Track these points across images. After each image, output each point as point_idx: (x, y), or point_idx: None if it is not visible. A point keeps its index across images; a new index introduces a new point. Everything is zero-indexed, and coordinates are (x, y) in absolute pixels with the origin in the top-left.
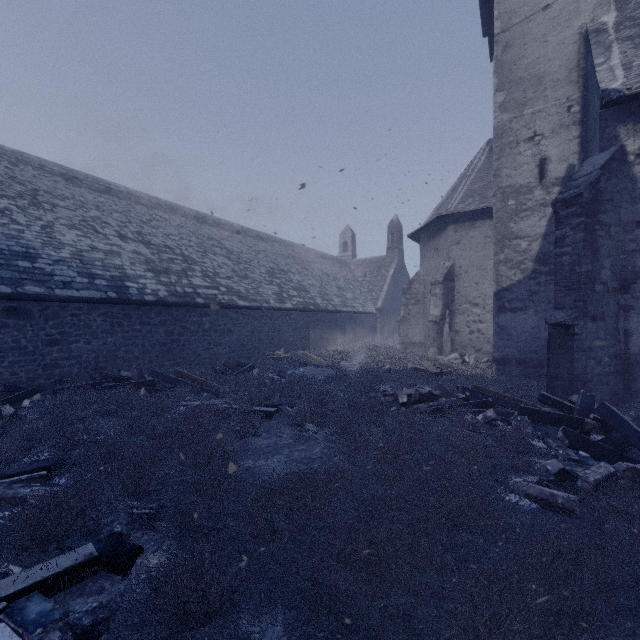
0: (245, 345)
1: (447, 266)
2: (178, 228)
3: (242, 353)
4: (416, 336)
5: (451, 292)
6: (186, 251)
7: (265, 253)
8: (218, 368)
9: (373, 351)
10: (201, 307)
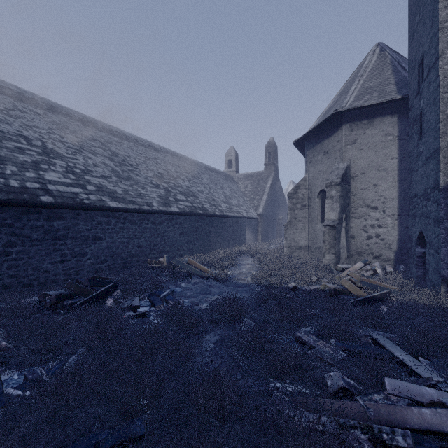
0: (119, 253)
1: (343, 167)
2: (51, 124)
3: (115, 263)
4: (302, 240)
5: (347, 194)
6: (51, 144)
7: (156, 160)
8: (48, 298)
9: (260, 254)
10: (49, 207)
